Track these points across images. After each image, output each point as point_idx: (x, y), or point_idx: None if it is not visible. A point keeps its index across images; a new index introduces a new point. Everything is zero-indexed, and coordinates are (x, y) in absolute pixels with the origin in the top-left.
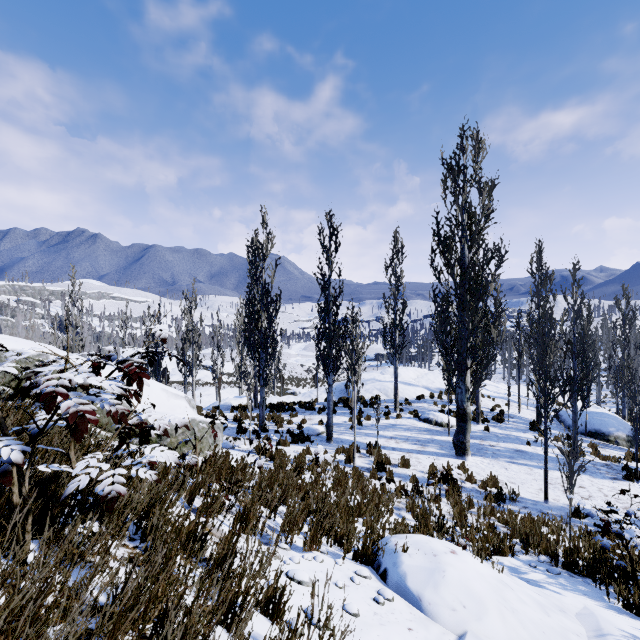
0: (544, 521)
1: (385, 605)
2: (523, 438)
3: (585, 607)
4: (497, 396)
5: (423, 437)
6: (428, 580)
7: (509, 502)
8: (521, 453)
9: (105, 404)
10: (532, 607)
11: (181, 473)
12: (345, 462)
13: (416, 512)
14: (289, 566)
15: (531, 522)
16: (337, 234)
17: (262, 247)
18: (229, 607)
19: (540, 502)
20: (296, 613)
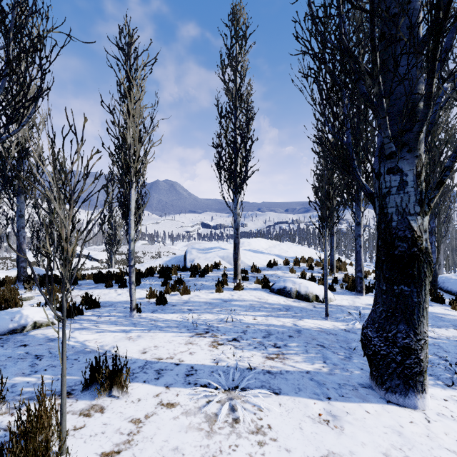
0: None
1: None
2: (442, 315)
3: None
4: None
5: (278, 323)
6: None
7: None
8: None
9: None
10: None
11: None
12: None
13: None
14: None
15: None
16: None
17: None
18: None
19: None
20: None
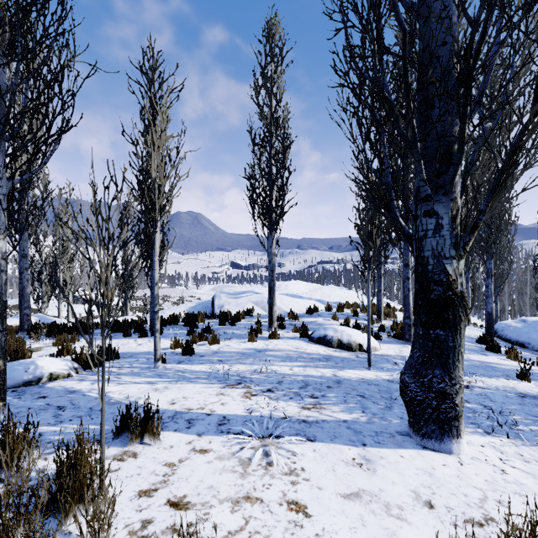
0: None
1: None
2: (495, 365)
3: None
4: None
5: (316, 374)
6: None
7: None
8: None
9: None
10: None
11: None
12: None
13: None
14: None
15: None
16: None
17: None
18: None
19: None
20: None
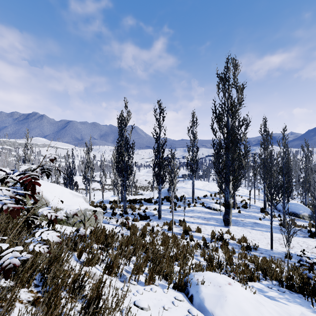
0: (272, 261)
1: None
2: (257, 216)
3: (302, 313)
4: (243, 195)
5: (207, 216)
6: (217, 302)
7: (253, 250)
8: (257, 224)
9: None
10: None
11: (75, 240)
12: (168, 230)
13: (205, 257)
14: (136, 296)
15: (266, 262)
16: (163, 112)
17: (125, 119)
18: None
19: (268, 250)
20: None
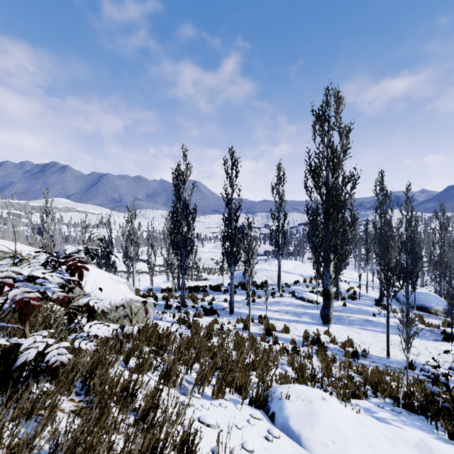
0: (387, 372)
1: (273, 442)
2: (370, 311)
3: (421, 439)
4: (351, 281)
5: (299, 310)
6: (306, 421)
7: (361, 358)
8: (369, 322)
9: (48, 291)
10: (383, 441)
11: (120, 340)
12: (243, 329)
13: (295, 366)
14: (200, 412)
15: (378, 373)
16: (237, 164)
17: (183, 174)
18: (151, 451)
19: (384, 358)
20: (205, 452)
